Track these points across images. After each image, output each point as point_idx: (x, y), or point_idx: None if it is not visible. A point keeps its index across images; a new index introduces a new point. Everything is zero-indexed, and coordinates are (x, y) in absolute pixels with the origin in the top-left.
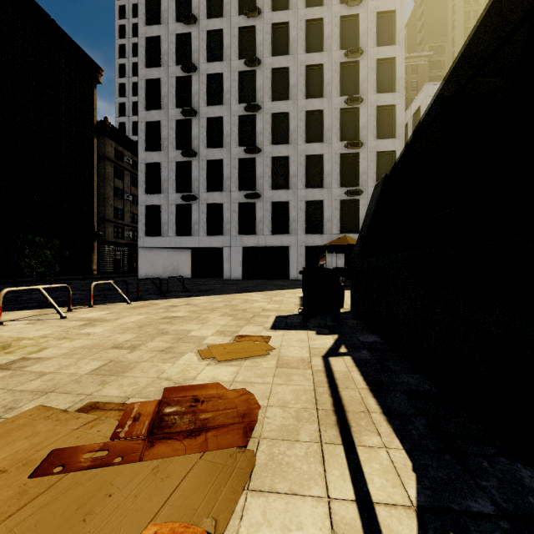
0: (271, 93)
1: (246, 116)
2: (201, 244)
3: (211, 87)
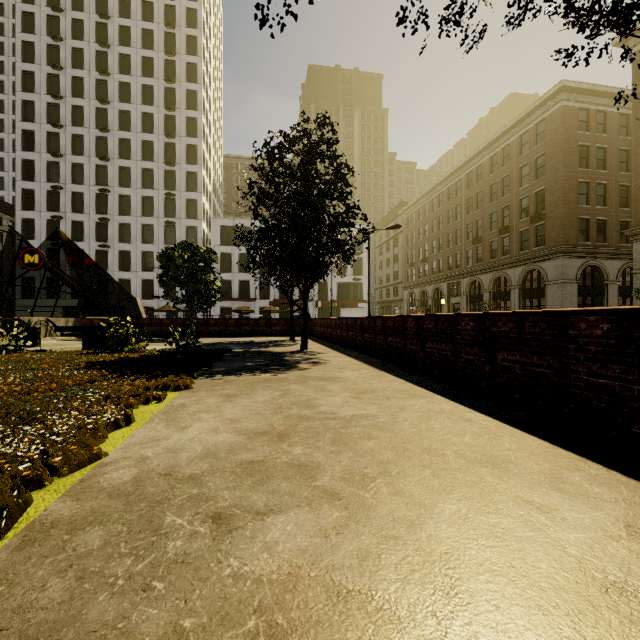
0: (120, 209)
1: (102, 222)
2: (67, 304)
3: (76, 200)
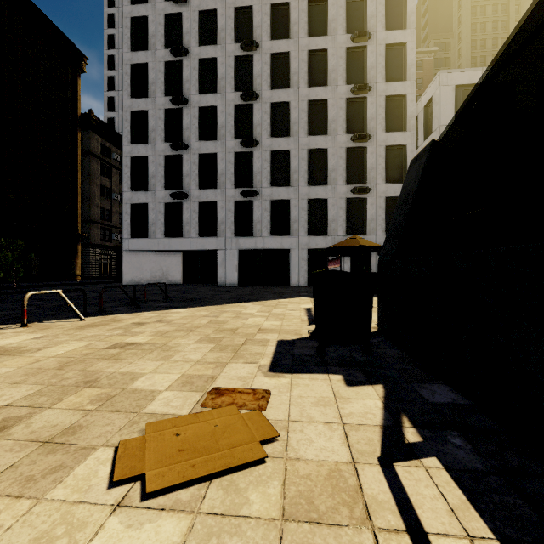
0: (270, 80)
1: (243, 106)
2: (193, 246)
3: (204, 73)
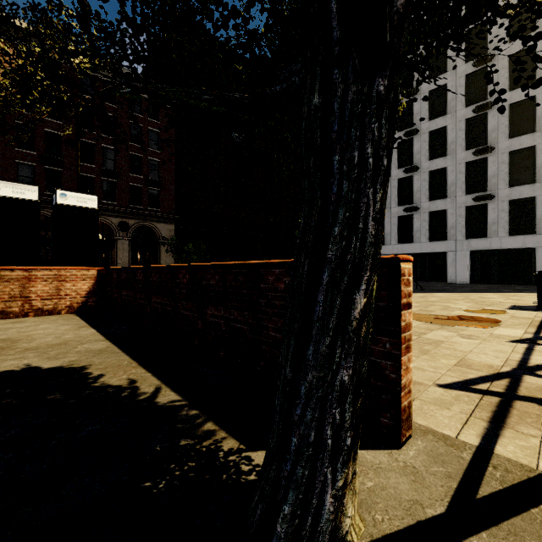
0: (508, 82)
1: (474, 117)
2: (423, 249)
3: (433, 101)
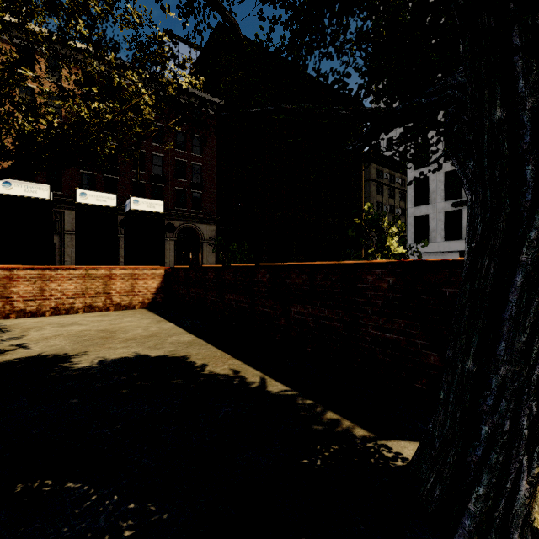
0: None
1: None
2: None
3: None
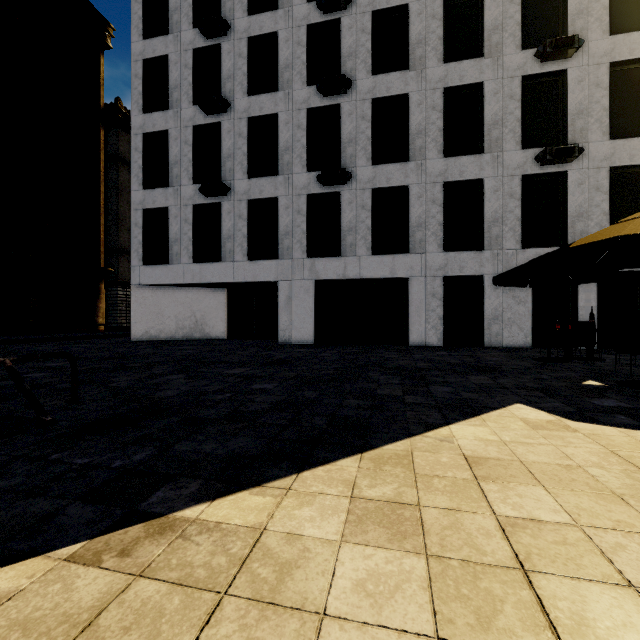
0: None
1: (322, 26)
2: (238, 276)
3: None
